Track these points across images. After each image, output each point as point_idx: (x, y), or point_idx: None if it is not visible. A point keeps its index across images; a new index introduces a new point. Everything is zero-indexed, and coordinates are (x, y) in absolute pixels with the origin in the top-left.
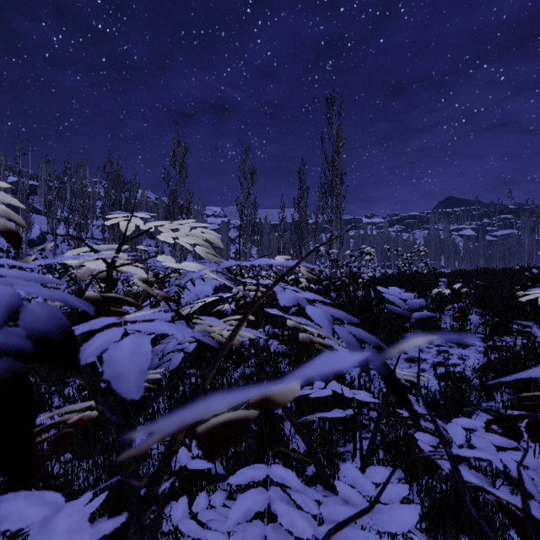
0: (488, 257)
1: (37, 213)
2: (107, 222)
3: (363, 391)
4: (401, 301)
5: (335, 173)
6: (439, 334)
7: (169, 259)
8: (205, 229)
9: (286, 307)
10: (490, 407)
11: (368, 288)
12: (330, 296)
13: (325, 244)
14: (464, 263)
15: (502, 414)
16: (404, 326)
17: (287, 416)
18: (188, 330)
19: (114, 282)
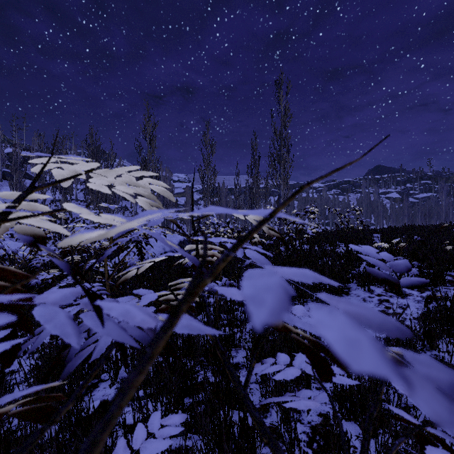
0: (411, 216)
1: (30, 179)
2: (35, 169)
3: (334, 368)
4: (382, 263)
5: (282, 144)
6: (378, 284)
7: (84, 210)
8: (153, 180)
9: (241, 259)
10: (434, 355)
11: (312, 243)
12: (279, 250)
13: (323, 177)
14: (391, 221)
15: (447, 363)
16: (347, 277)
17: (247, 409)
18: (96, 319)
19: (42, 240)
